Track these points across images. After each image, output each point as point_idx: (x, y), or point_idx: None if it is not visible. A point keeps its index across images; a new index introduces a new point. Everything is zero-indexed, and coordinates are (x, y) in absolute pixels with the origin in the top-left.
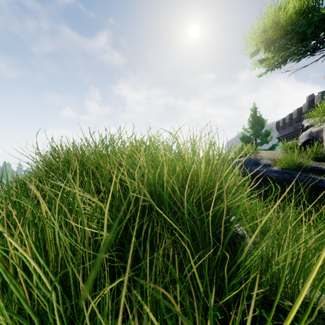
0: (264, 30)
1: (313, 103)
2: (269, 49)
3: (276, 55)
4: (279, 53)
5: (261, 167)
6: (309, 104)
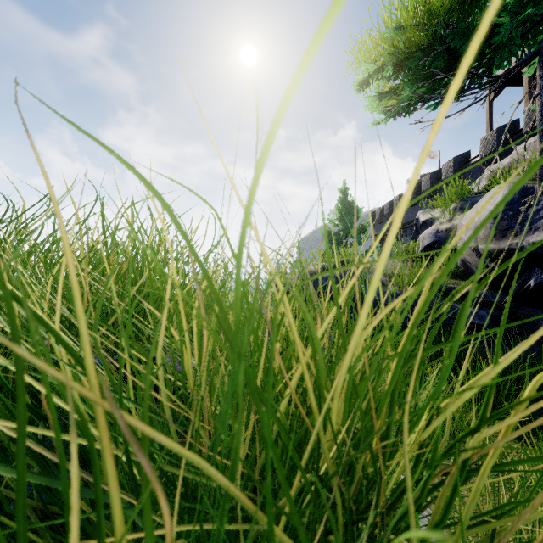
0: (399, 26)
1: (419, 189)
2: (396, 74)
3: (405, 89)
4: (411, 85)
5: None
6: (415, 190)
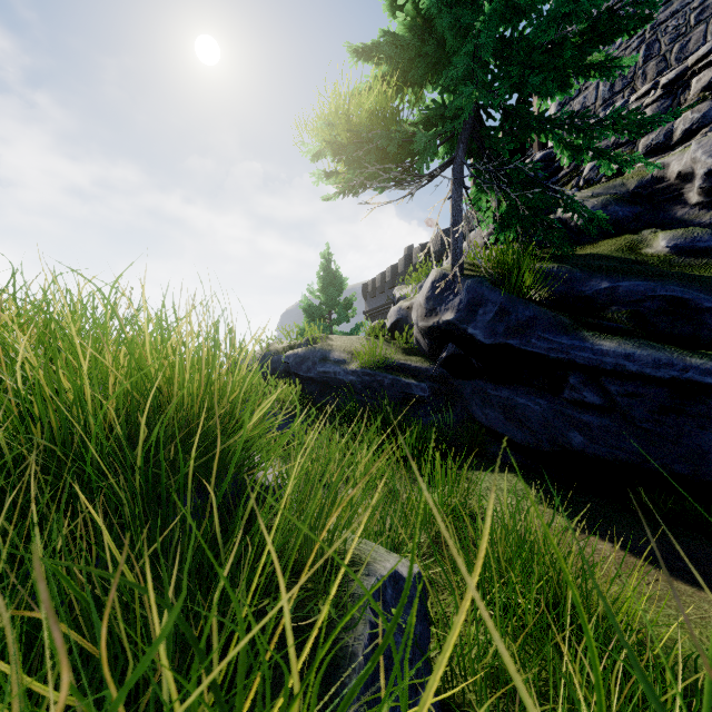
0: (329, 124)
1: (411, 261)
2: (340, 157)
3: (350, 172)
4: (353, 170)
5: (332, 365)
6: (406, 262)
